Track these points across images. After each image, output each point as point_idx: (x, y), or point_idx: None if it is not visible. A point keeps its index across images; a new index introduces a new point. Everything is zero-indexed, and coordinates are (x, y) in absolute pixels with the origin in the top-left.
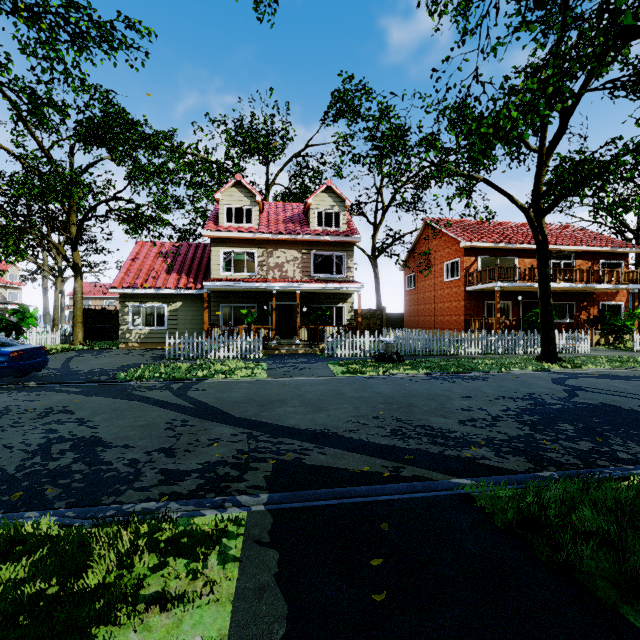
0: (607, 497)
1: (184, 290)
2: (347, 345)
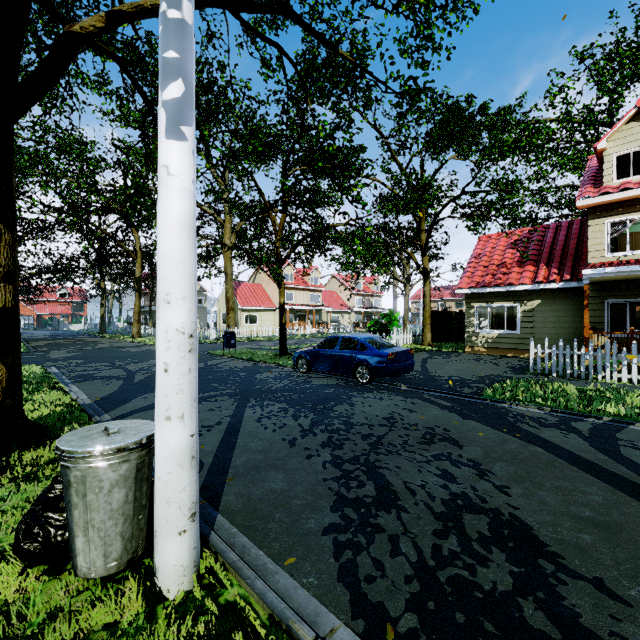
0: None
1: (544, 284)
2: None
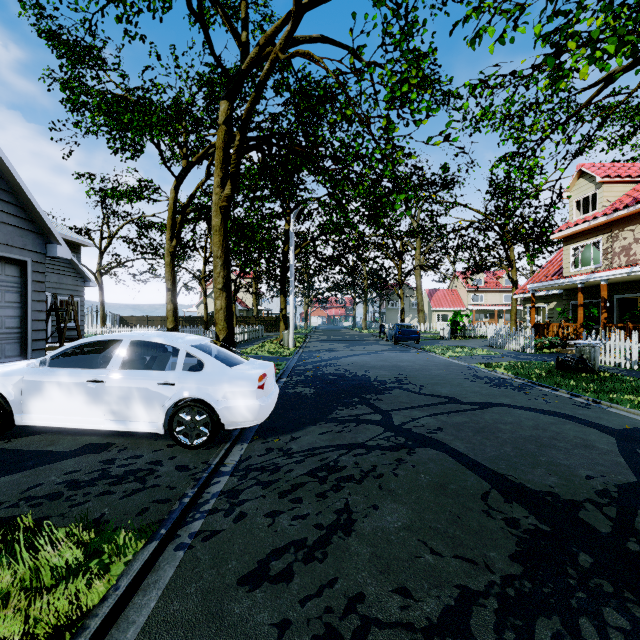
0: None
1: (551, 291)
2: (607, 350)
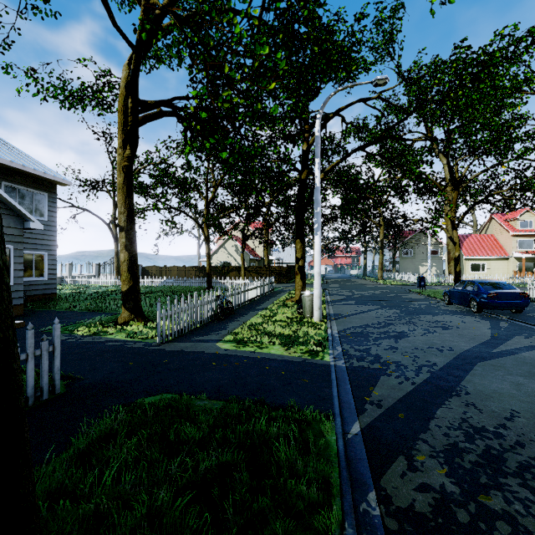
0: (283, 459)
1: None
2: None
